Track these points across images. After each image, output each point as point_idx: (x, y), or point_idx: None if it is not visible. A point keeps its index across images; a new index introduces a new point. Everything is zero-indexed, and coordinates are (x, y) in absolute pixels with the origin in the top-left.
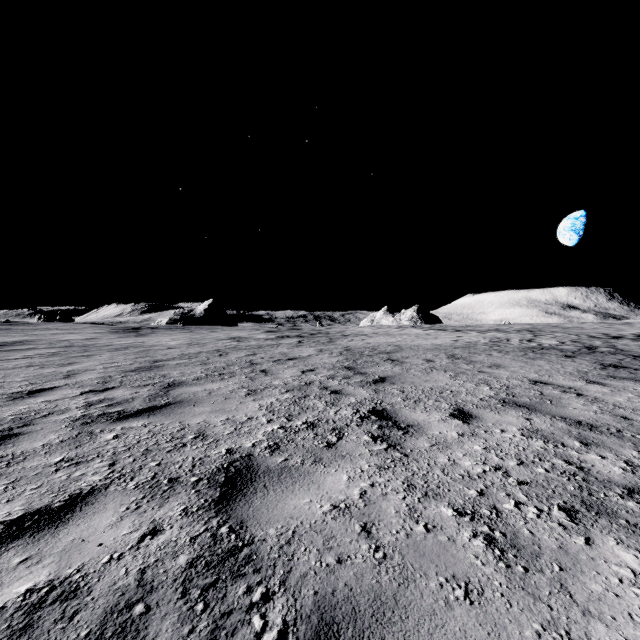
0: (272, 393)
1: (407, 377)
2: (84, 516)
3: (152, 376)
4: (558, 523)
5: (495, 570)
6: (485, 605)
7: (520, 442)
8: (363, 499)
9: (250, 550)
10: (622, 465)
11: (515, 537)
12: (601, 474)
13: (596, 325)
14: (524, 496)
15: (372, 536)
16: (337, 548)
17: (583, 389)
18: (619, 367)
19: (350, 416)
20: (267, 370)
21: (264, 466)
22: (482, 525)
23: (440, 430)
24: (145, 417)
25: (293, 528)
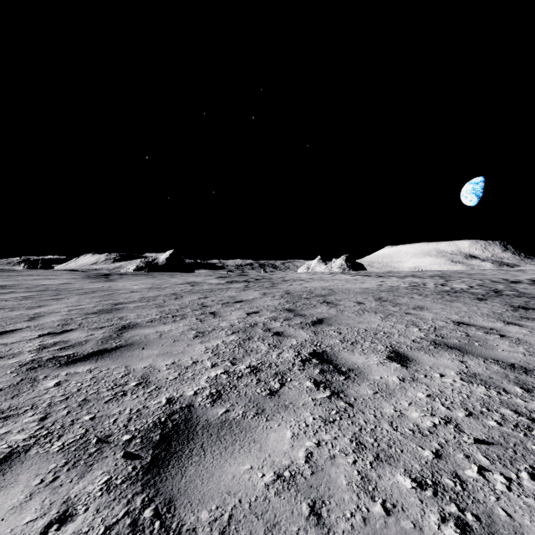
0: (219, 335)
1: (342, 319)
2: None
3: (110, 318)
4: (534, 498)
5: None
6: None
7: (462, 388)
8: (309, 464)
9: None
10: None
11: (491, 522)
12: None
13: (495, 272)
14: (485, 458)
15: (323, 522)
16: None
17: (504, 330)
18: (528, 309)
19: (292, 359)
20: (216, 312)
21: (204, 420)
22: (448, 502)
23: (380, 374)
24: (93, 361)
25: (230, 510)
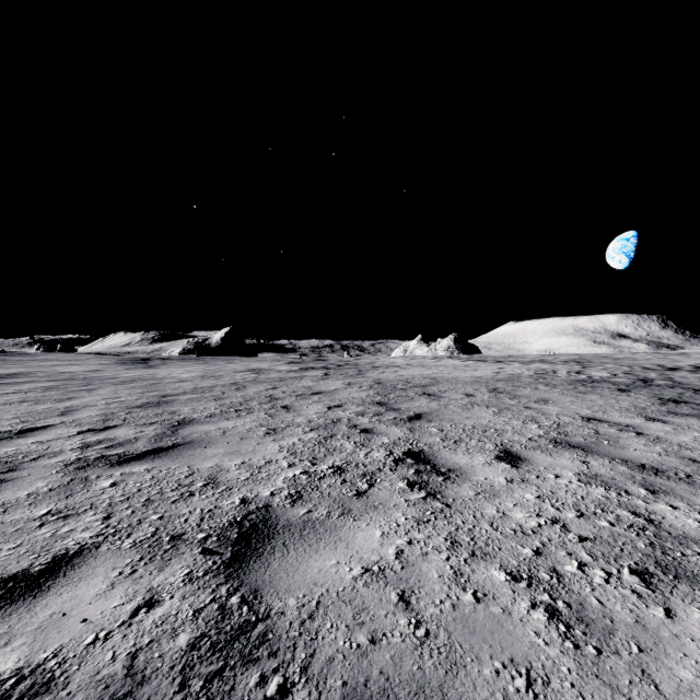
0: (294, 432)
1: (445, 414)
2: (68, 583)
3: (160, 413)
4: (631, 590)
5: (561, 652)
6: (552, 699)
7: (578, 489)
8: (400, 560)
9: (265, 627)
10: (697, 517)
11: (582, 608)
12: (674, 528)
13: (649, 355)
14: (588, 556)
15: (411, 607)
16: (370, 623)
17: (643, 427)
18: (680, 402)
19: (383, 459)
20: (289, 406)
21: (284, 519)
22: (541, 593)
23: (485, 475)
24: (149, 461)
25: (317, 597)
